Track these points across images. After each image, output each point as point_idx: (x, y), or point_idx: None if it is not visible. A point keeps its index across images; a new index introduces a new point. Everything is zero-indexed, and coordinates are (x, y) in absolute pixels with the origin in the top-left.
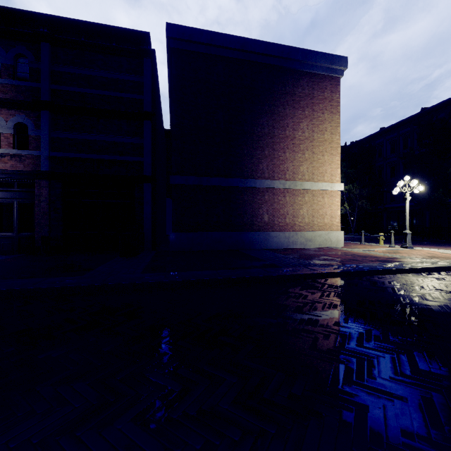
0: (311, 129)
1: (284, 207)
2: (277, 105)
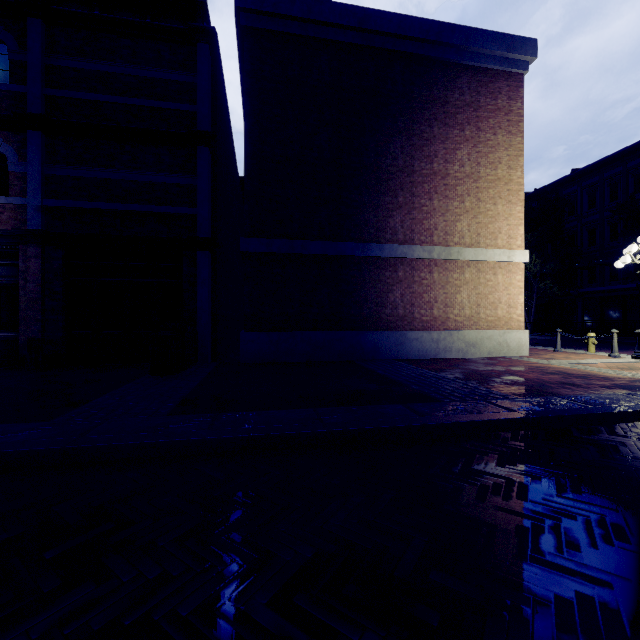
0: (476, 160)
1: (430, 290)
2: (419, 120)
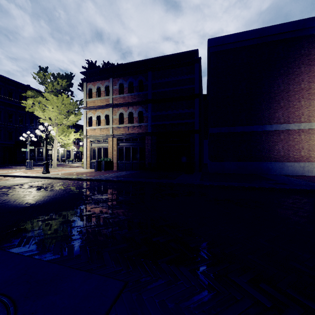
0: None
1: (299, 143)
2: (292, 67)
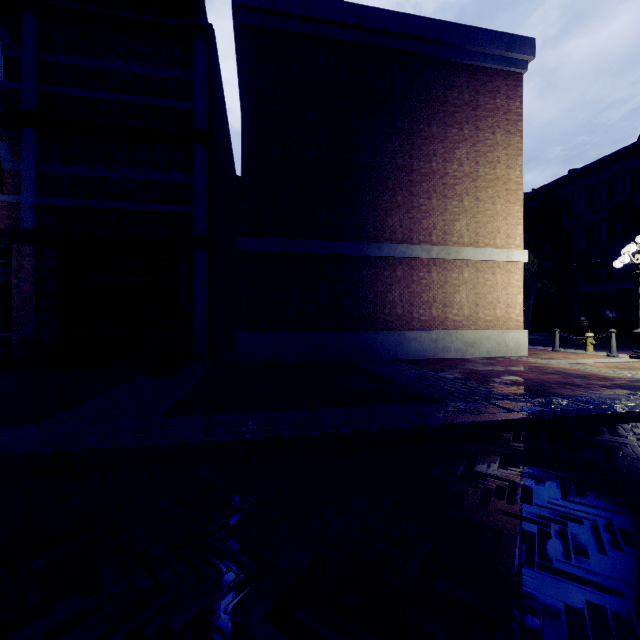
0: (474, 159)
1: (428, 290)
2: (418, 119)
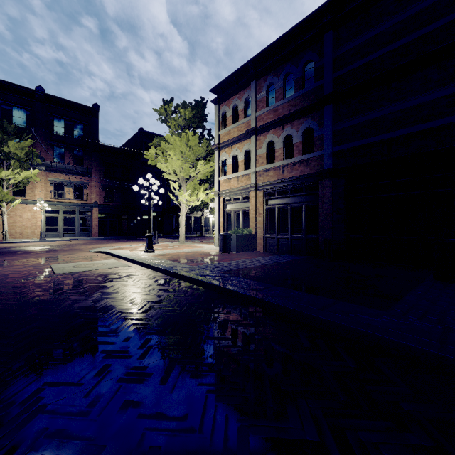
0: None
1: None
2: None
